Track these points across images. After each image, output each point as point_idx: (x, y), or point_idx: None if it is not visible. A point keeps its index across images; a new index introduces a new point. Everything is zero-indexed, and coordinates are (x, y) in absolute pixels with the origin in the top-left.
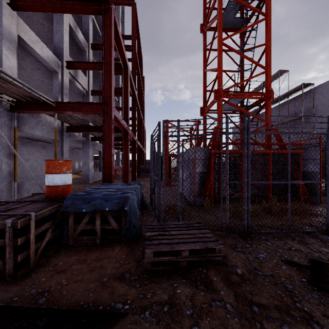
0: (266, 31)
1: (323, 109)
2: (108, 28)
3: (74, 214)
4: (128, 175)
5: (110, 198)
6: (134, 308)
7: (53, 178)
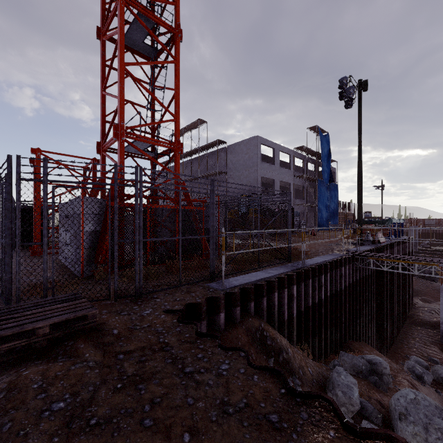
0: (175, 76)
1: (233, 169)
2: None
3: None
4: None
5: None
6: None
7: None
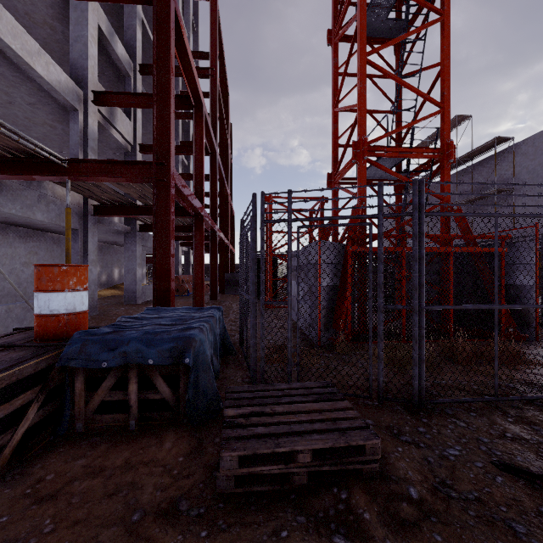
0: (441, 41)
1: (530, 180)
2: (163, 27)
3: (86, 372)
4: (203, 290)
5: (158, 339)
6: None
7: (49, 299)
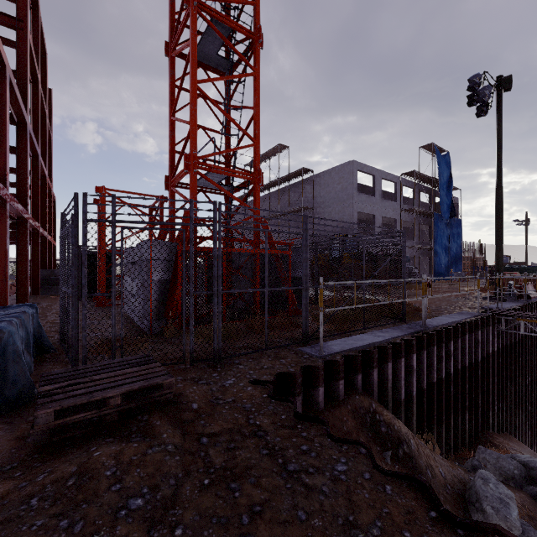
0: (254, 91)
1: (322, 203)
2: None
3: None
4: (6, 290)
5: None
6: (8, 503)
7: None
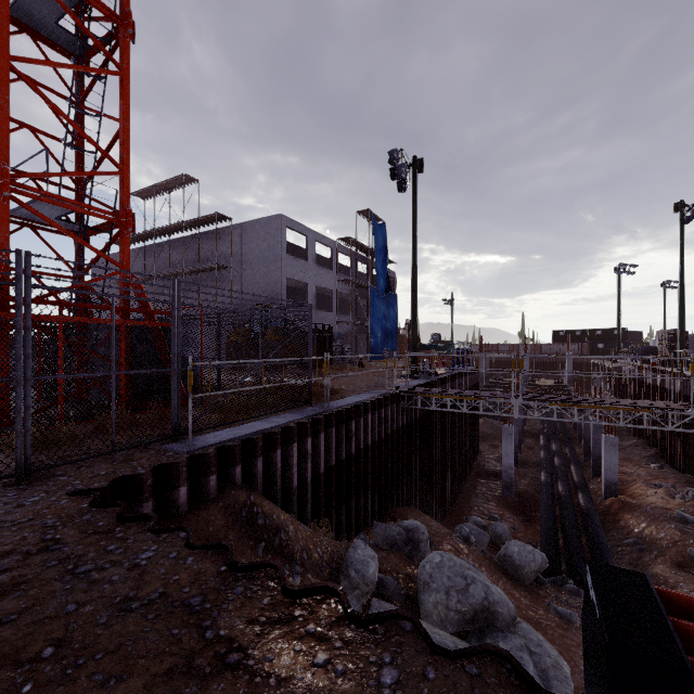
0: (121, 98)
1: (244, 263)
2: None
3: None
4: None
5: None
6: None
7: None
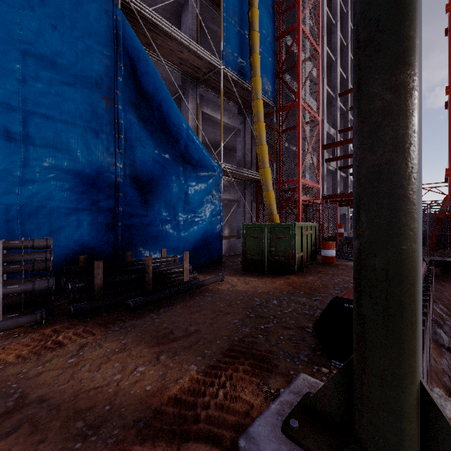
0: None
1: None
2: None
3: (347, 241)
4: None
5: None
6: None
7: (338, 230)
